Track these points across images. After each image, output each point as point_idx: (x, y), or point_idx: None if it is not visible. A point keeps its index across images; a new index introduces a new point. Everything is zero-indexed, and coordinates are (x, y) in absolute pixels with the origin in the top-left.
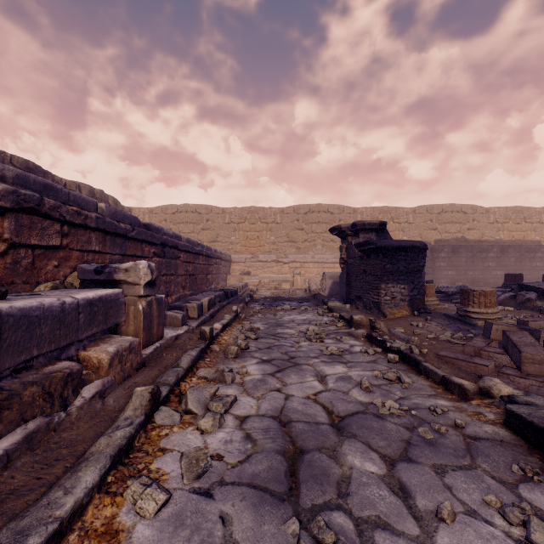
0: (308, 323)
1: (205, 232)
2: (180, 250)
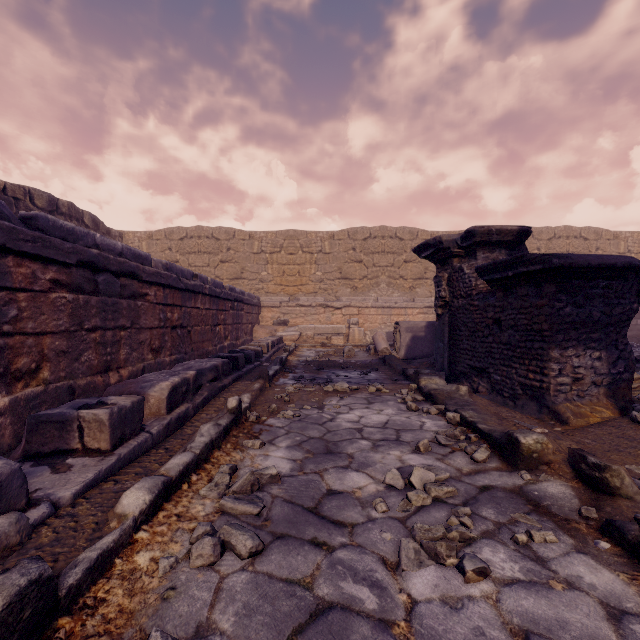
0: (394, 439)
1: (225, 265)
2: (148, 282)
